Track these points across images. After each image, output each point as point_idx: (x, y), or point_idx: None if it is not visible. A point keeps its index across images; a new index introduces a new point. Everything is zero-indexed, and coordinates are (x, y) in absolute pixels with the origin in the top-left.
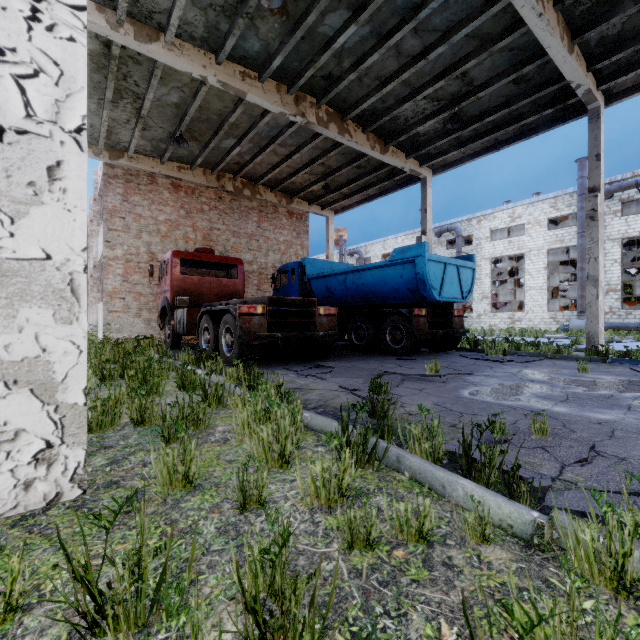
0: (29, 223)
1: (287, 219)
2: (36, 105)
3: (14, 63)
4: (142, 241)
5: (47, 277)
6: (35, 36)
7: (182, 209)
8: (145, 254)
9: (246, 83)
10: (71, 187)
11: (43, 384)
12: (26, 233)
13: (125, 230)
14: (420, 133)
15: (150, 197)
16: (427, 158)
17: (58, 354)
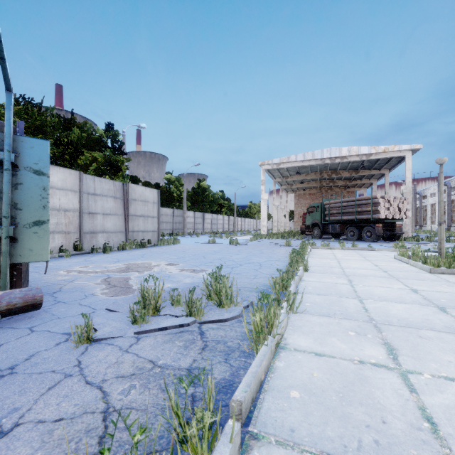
0: (275, 224)
1: (346, 194)
2: (275, 219)
3: (275, 217)
4: (302, 209)
5: (276, 226)
6: (275, 216)
7: (311, 199)
8: (302, 212)
9: (308, 184)
10: (277, 222)
11: (276, 230)
12: (275, 224)
13: (298, 207)
14: (357, 177)
15: (303, 198)
16: (369, 179)
17: (276, 229)
